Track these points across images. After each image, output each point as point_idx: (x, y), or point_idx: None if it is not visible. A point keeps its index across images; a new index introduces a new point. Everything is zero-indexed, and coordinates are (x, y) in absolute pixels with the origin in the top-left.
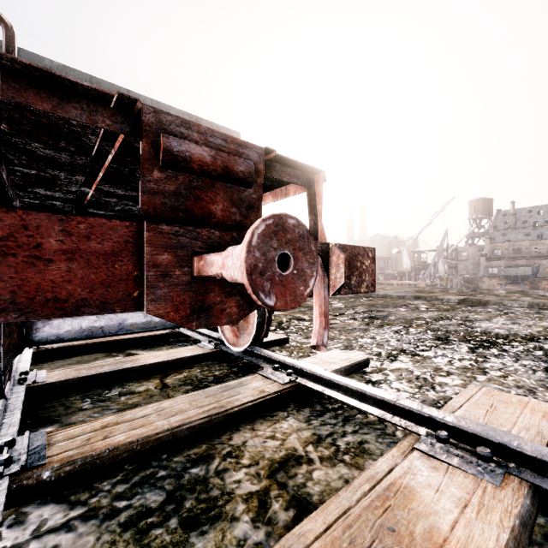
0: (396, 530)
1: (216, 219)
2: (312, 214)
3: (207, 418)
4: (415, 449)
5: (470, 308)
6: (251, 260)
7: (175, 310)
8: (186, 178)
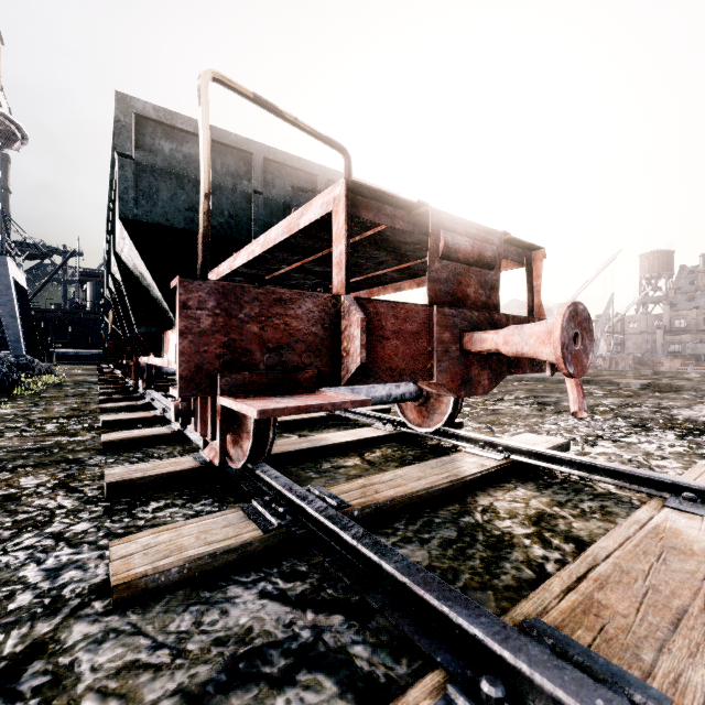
0: (677, 548)
1: (470, 301)
2: (529, 291)
3: (450, 483)
4: (665, 507)
5: (659, 394)
6: (562, 338)
7: (452, 380)
8: (453, 266)
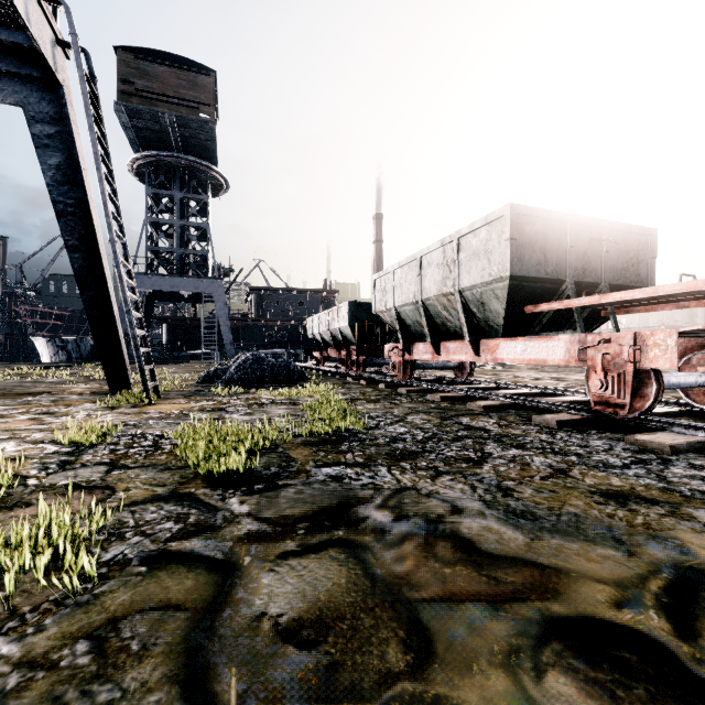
0: None
1: None
2: None
3: None
4: None
5: None
6: None
7: None
8: None
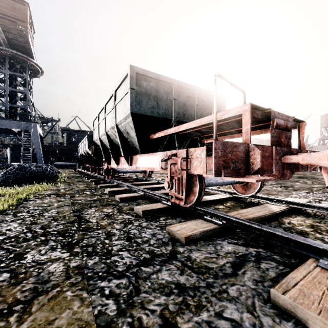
0: None
1: (282, 144)
2: (299, 139)
3: (271, 213)
4: None
5: None
6: None
7: (279, 174)
8: (277, 131)
